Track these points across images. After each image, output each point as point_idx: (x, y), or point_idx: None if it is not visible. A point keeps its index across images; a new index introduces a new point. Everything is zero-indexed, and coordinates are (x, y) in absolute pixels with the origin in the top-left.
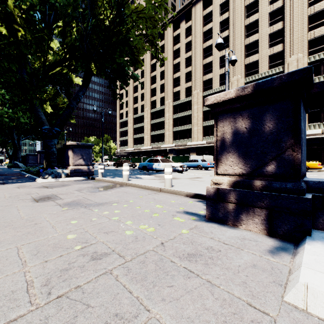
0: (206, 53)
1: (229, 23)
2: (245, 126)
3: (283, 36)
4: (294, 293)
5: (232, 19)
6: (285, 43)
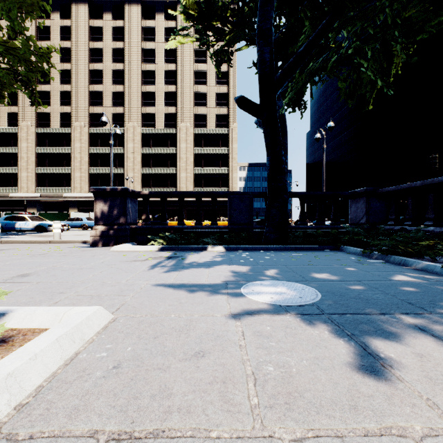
0: (95, 78)
1: (124, 55)
2: (108, 204)
3: (176, 100)
4: (112, 249)
5: (127, 54)
6: (178, 108)
